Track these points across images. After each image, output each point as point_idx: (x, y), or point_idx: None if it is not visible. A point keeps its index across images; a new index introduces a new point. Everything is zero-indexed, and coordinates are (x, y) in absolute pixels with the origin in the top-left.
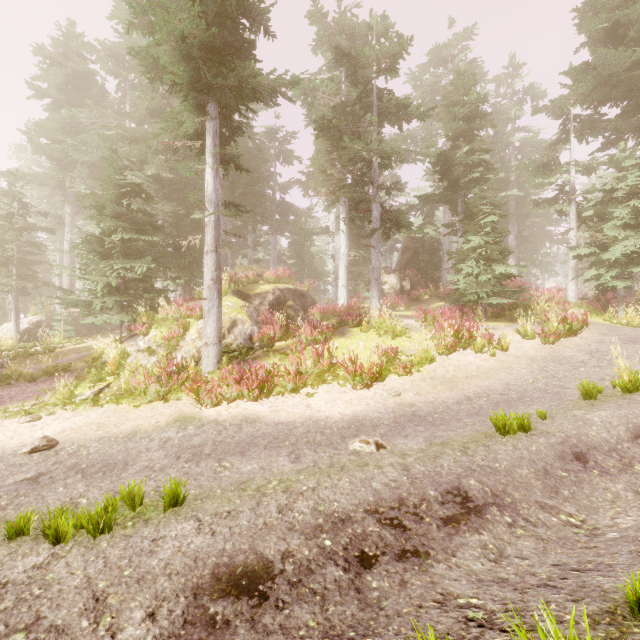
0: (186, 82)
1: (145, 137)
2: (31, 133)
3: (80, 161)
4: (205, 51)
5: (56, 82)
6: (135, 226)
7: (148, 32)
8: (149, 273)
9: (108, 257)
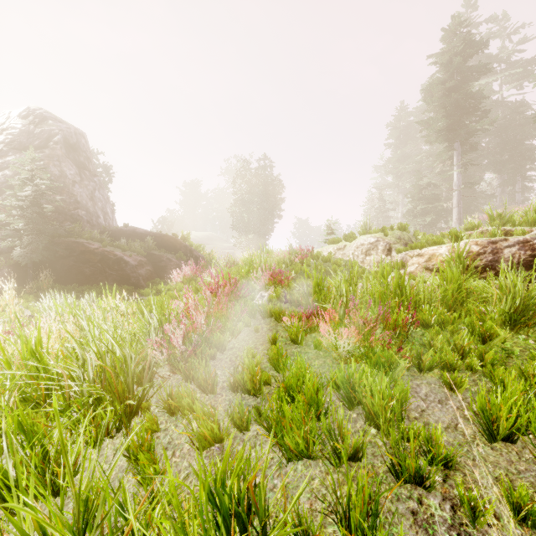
0: (443, 141)
1: (436, 151)
2: (385, 165)
3: (405, 172)
4: (451, 124)
5: (395, 137)
6: (427, 201)
7: (428, 128)
8: (433, 221)
9: (416, 217)
